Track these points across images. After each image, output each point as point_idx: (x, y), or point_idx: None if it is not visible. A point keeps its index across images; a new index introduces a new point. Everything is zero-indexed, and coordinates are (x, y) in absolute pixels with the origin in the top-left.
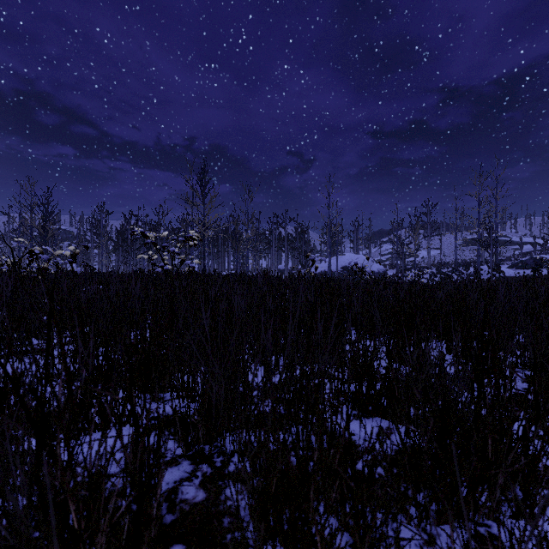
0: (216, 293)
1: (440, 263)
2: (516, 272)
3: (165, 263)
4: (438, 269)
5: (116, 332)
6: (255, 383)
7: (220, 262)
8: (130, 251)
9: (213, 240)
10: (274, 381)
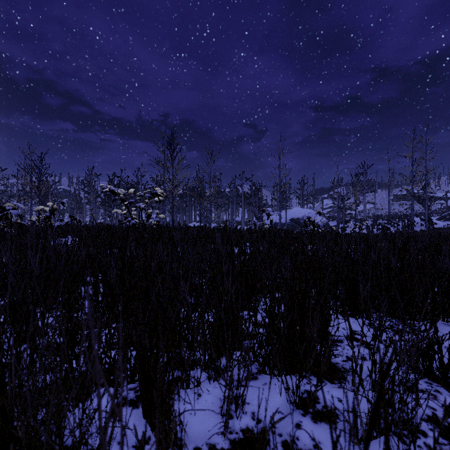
0: (160, 262)
1: (377, 216)
2: (445, 223)
3: (132, 218)
4: (374, 221)
5: (2, 328)
6: (203, 438)
7: (188, 215)
8: (113, 206)
9: (182, 197)
10: (235, 428)
